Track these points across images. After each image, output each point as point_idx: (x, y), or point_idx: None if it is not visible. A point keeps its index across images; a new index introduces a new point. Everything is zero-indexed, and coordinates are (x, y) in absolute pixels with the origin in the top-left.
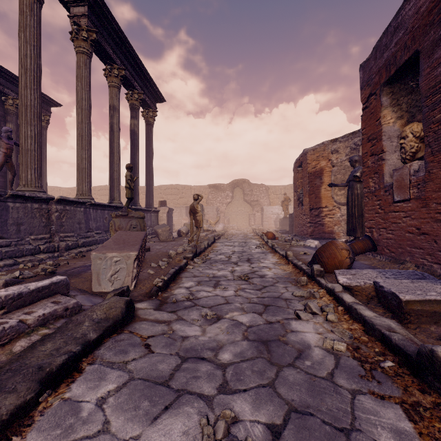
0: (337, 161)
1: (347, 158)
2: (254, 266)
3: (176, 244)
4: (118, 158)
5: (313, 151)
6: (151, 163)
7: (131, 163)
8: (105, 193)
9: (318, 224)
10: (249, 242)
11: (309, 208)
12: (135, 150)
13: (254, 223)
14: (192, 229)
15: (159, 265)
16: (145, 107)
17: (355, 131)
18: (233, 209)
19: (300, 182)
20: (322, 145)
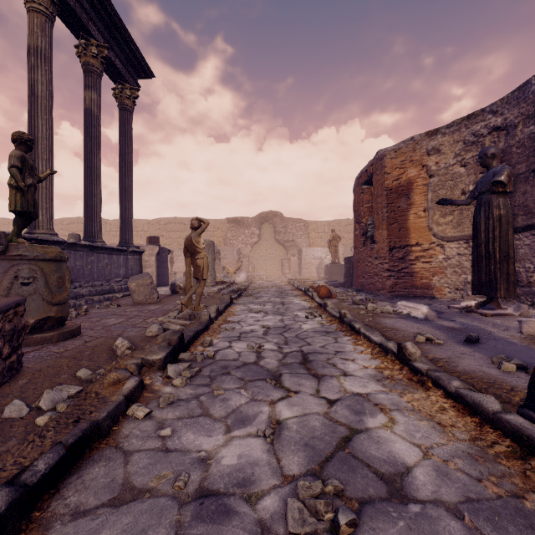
0: (438, 167)
1: (458, 161)
2: (331, 394)
3: (157, 312)
4: (48, 150)
5: (394, 152)
6: (129, 174)
7: (86, 167)
8: (77, 229)
9: (403, 272)
10: (289, 302)
11: (388, 246)
12: (92, 144)
13: (289, 271)
14: (189, 283)
15: (38, 408)
16: (116, 80)
17: (476, 112)
18: (260, 251)
19: (366, 208)
20: (411, 141)
